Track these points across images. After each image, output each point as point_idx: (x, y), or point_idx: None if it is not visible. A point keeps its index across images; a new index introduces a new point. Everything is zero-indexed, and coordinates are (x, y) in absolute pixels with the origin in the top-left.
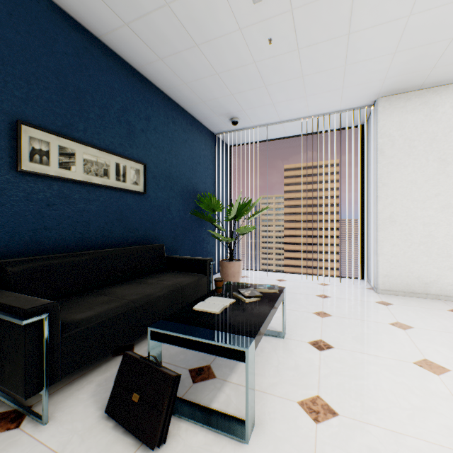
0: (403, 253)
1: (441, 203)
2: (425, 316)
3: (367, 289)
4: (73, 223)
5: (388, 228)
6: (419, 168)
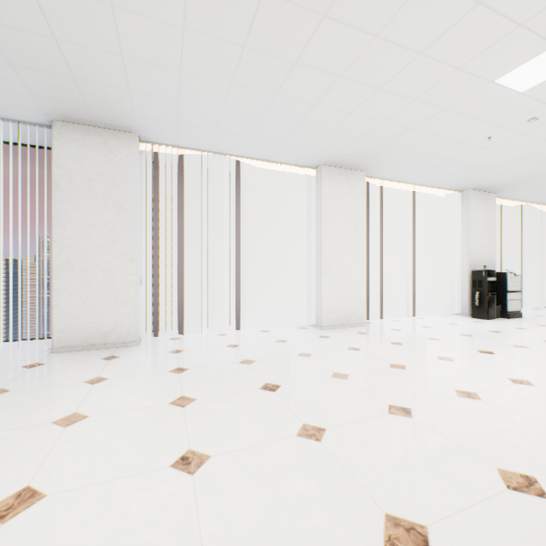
0: (83, 302)
1: (119, 249)
2: (60, 371)
3: (48, 349)
4: None
5: (66, 276)
6: (99, 211)
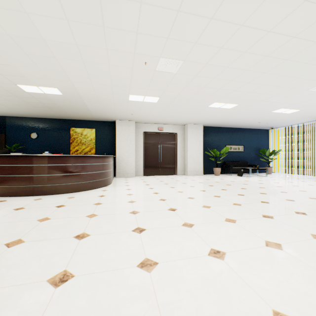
0: None
1: None
2: (312, 179)
3: None
4: (231, 157)
5: None
6: None
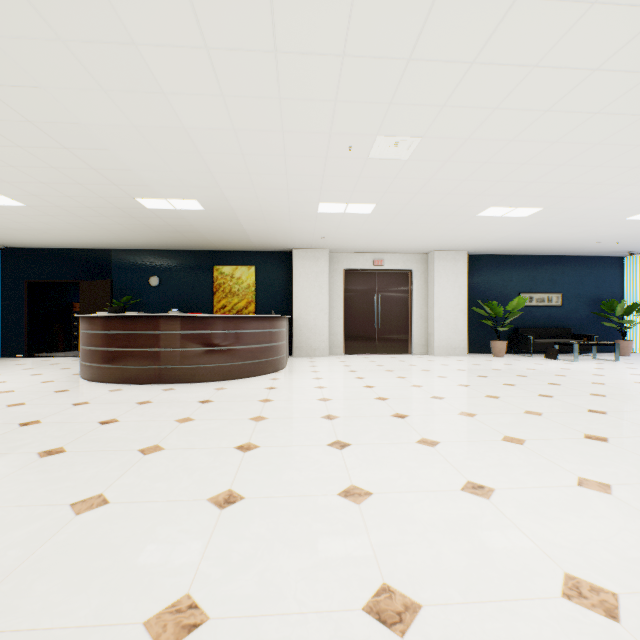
0: None
1: None
2: None
3: None
4: (532, 319)
5: None
6: None
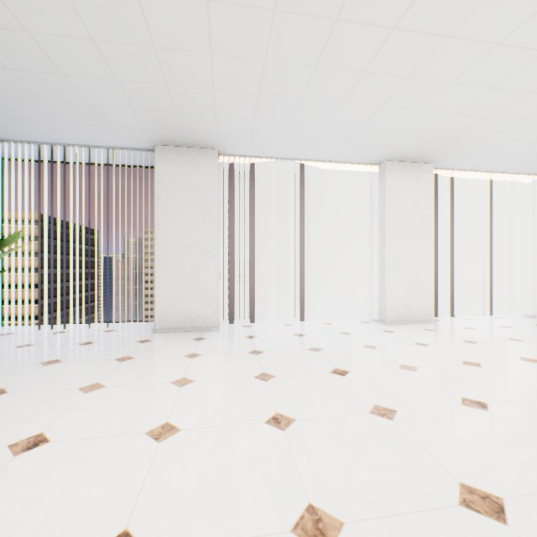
0: (176, 292)
1: (203, 248)
2: (164, 346)
3: (151, 330)
4: None
5: (164, 270)
6: (188, 217)
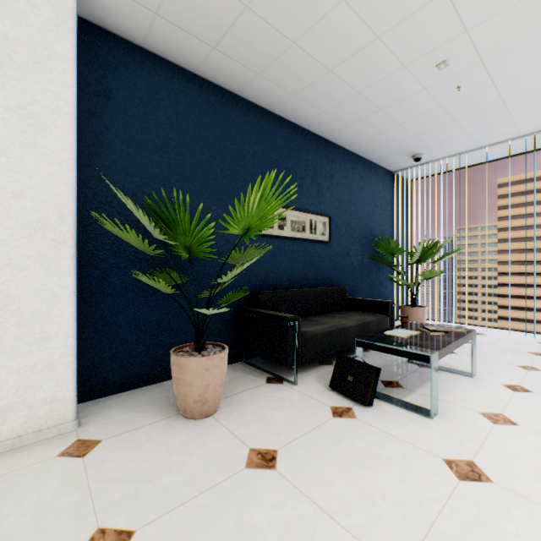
0: None
1: None
2: None
3: None
4: (285, 268)
5: None
6: None
